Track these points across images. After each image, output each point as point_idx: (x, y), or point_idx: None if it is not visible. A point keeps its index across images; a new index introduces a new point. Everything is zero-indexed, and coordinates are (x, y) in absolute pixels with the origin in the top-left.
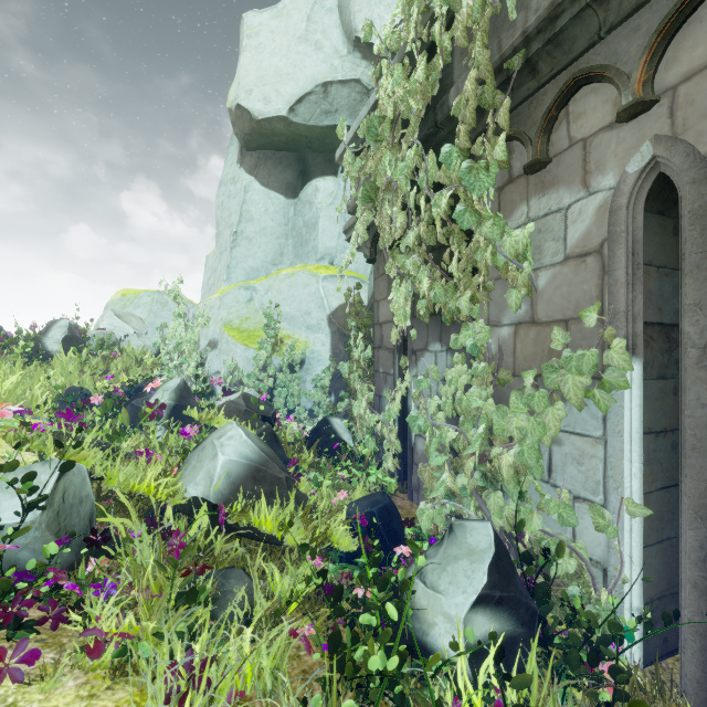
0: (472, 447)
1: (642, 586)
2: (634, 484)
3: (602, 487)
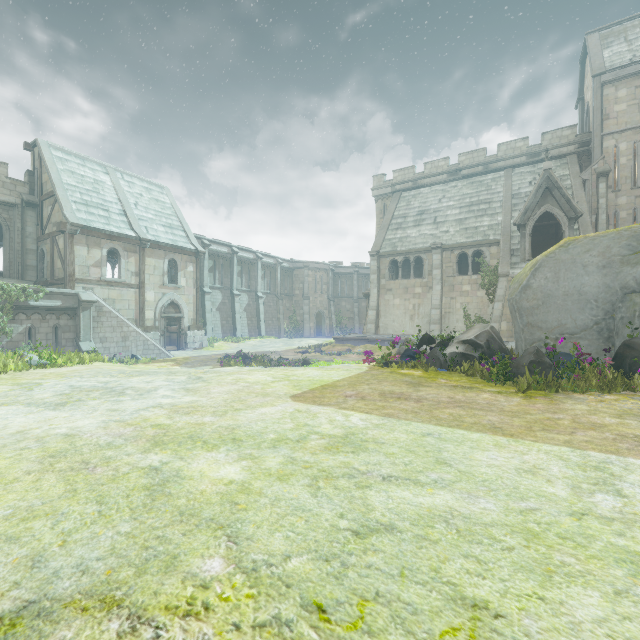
0: None
1: None
2: None
3: None
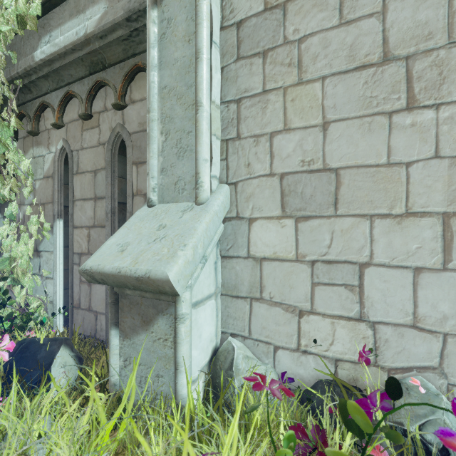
0: (2, 265)
1: (63, 304)
2: (61, 266)
3: (53, 271)
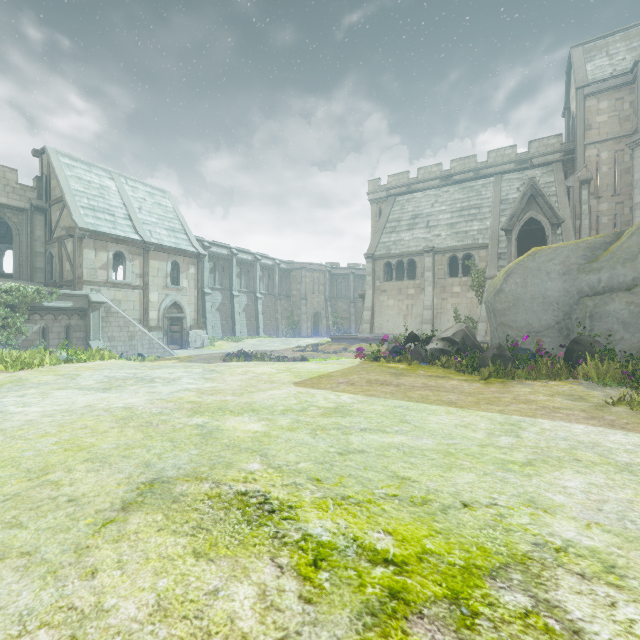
0: None
1: None
2: None
3: None
